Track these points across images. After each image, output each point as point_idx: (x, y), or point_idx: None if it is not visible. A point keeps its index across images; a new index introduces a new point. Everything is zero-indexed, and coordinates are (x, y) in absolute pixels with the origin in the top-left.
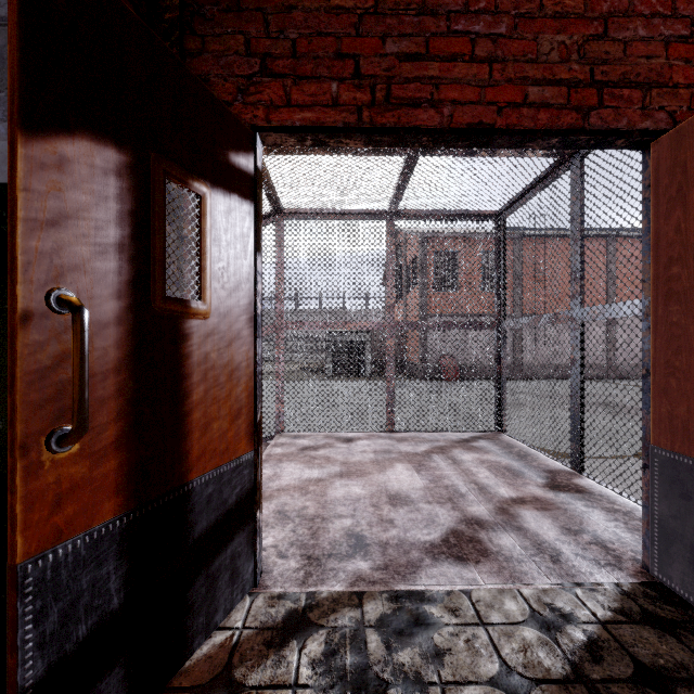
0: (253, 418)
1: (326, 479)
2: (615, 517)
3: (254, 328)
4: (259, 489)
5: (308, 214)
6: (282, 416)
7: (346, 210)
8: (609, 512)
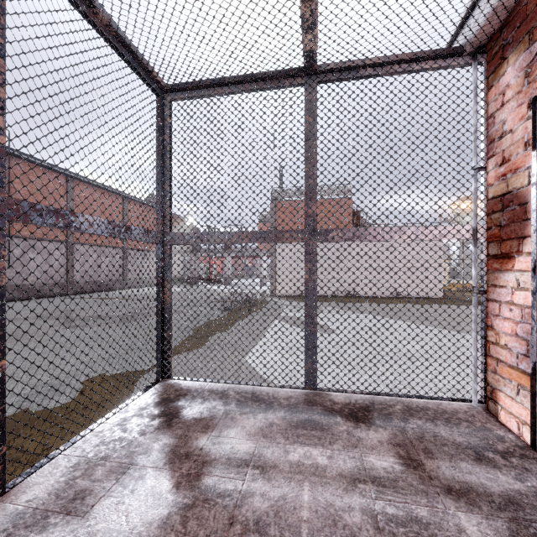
0: None
1: None
2: (426, 418)
3: None
4: None
5: None
6: None
7: None
8: (413, 415)
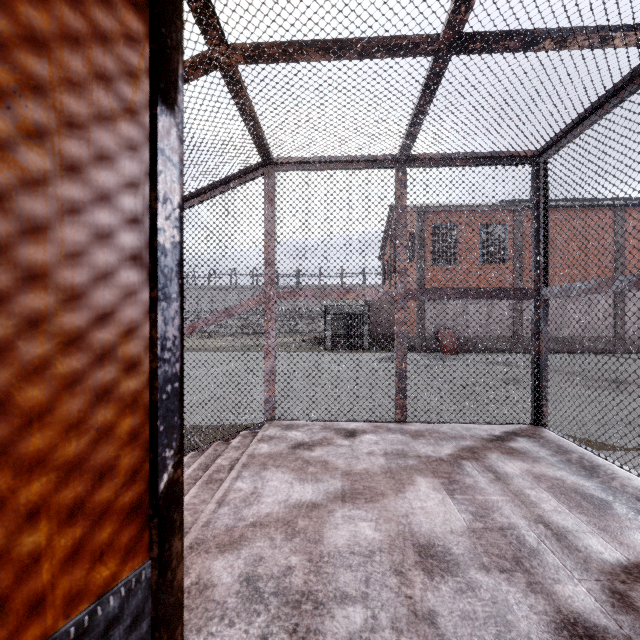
0: (147, 485)
1: (323, 505)
2: None
3: (149, 276)
4: (168, 639)
5: (302, 163)
6: (272, 401)
7: (347, 157)
8: None
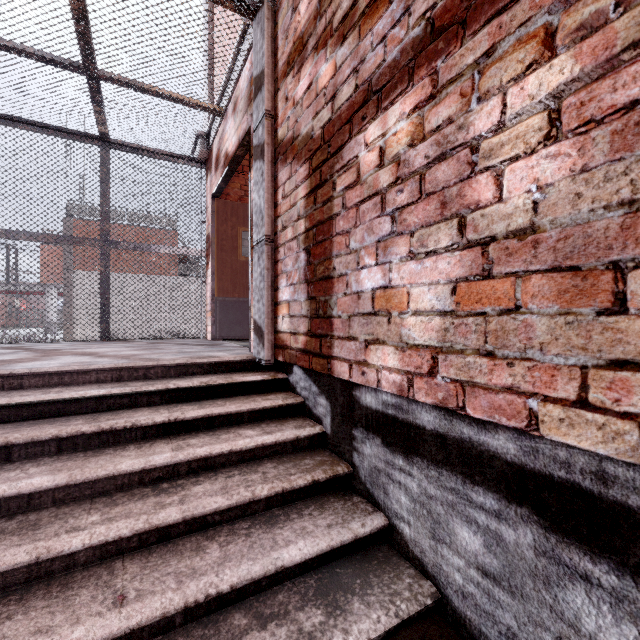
0: None
1: (101, 355)
2: (172, 340)
3: None
4: None
5: None
6: None
7: None
8: (166, 340)
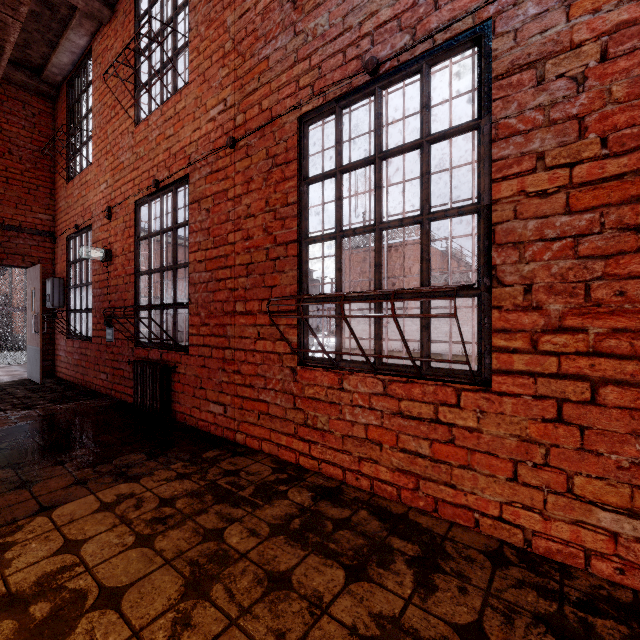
0: None
1: None
2: None
3: None
4: None
5: None
6: None
7: None
8: None
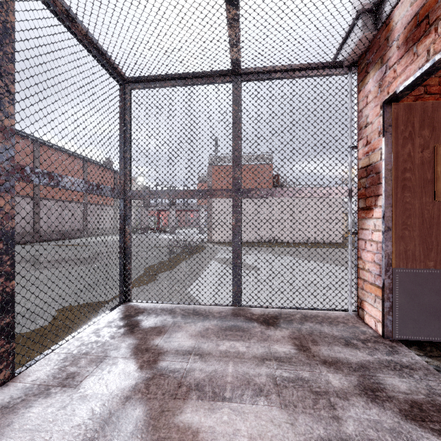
0: None
1: None
2: (316, 322)
3: None
4: None
5: None
6: None
7: None
8: (308, 320)
